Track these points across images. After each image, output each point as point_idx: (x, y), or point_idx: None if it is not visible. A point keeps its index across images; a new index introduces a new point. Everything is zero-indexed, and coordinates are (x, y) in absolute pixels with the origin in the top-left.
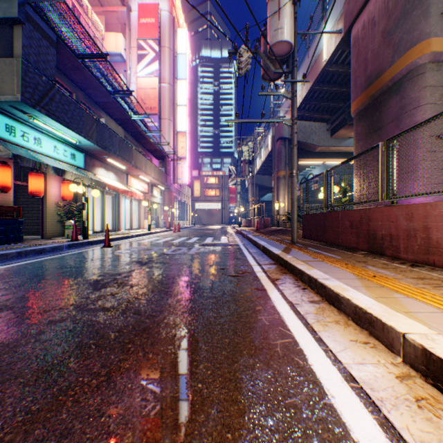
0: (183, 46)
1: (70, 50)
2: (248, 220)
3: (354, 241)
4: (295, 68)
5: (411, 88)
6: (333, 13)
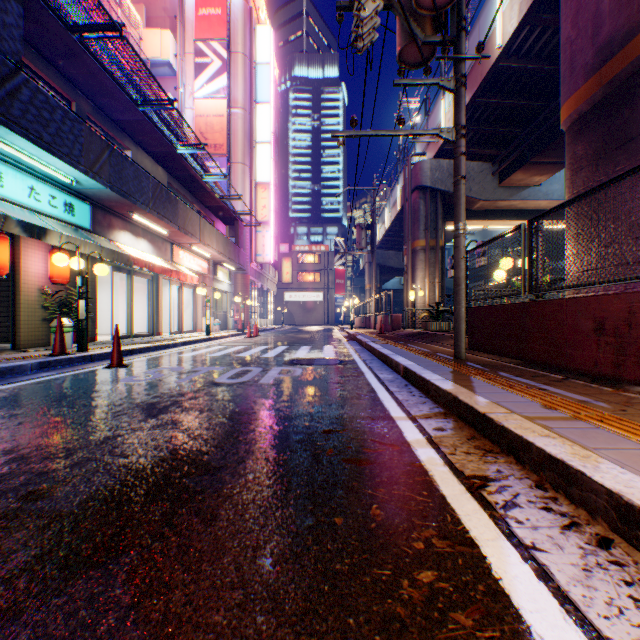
0: (265, 52)
1: (55, 14)
2: (365, 318)
3: (607, 363)
4: (462, 34)
5: None
6: None
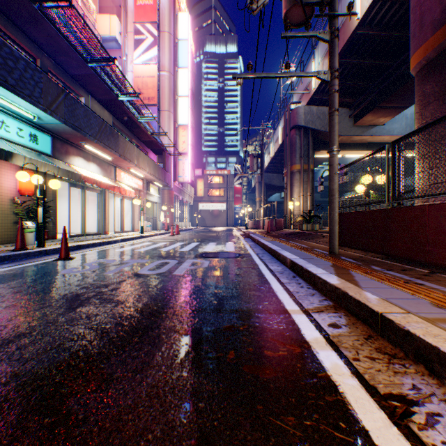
0: (185, 31)
1: None
2: (256, 221)
3: None
4: None
5: None
6: None
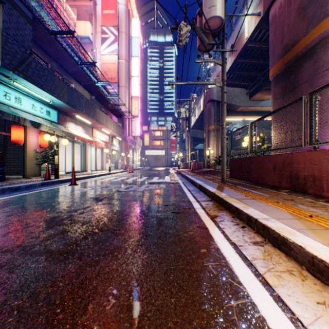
0: (136, 31)
1: (45, 28)
2: (185, 163)
3: (277, 181)
4: (225, 40)
5: (324, 53)
6: (253, 0)
